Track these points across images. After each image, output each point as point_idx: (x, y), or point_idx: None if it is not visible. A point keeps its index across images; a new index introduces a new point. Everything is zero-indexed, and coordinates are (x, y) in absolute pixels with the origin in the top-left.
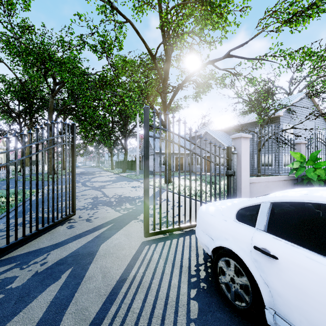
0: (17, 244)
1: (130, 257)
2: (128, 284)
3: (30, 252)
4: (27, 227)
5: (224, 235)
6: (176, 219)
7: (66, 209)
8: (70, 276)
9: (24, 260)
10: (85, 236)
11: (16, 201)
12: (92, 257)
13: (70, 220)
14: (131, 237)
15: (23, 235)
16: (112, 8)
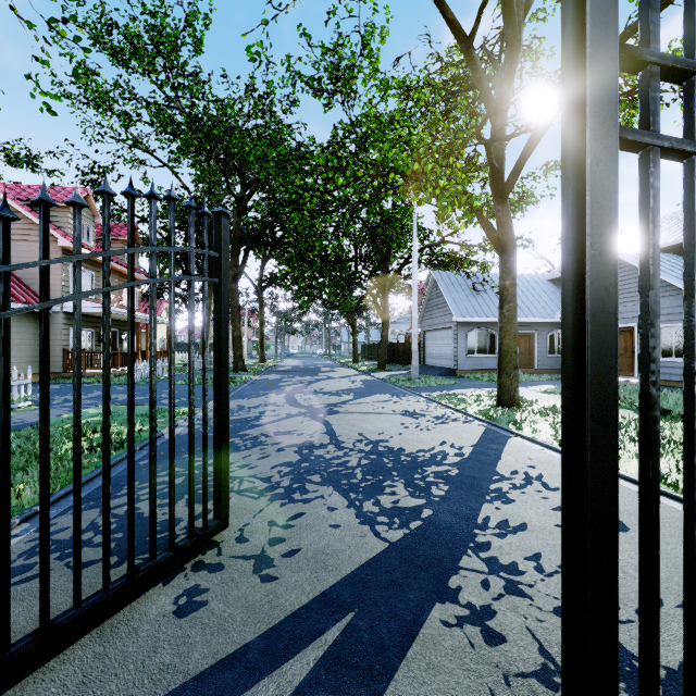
0: None
1: None
2: None
3: None
4: (68, 568)
5: None
6: (666, 643)
7: (191, 512)
8: None
9: None
10: None
11: None
12: None
13: (205, 553)
14: None
15: None
16: None
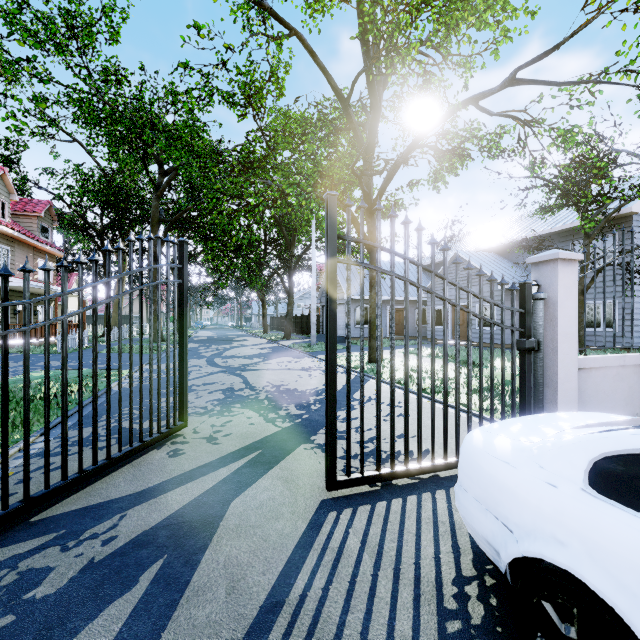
0: (66, 488)
1: (294, 542)
2: (286, 622)
3: (88, 509)
4: None
5: (553, 528)
6: (397, 446)
7: (168, 414)
8: (157, 581)
9: (74, 527)
10: (202, 478)
11: (63, 401)
12: (210, 534)
13: (176, 438)
14: (297, 486)
15: (79, 469)
16: (262, 8)
